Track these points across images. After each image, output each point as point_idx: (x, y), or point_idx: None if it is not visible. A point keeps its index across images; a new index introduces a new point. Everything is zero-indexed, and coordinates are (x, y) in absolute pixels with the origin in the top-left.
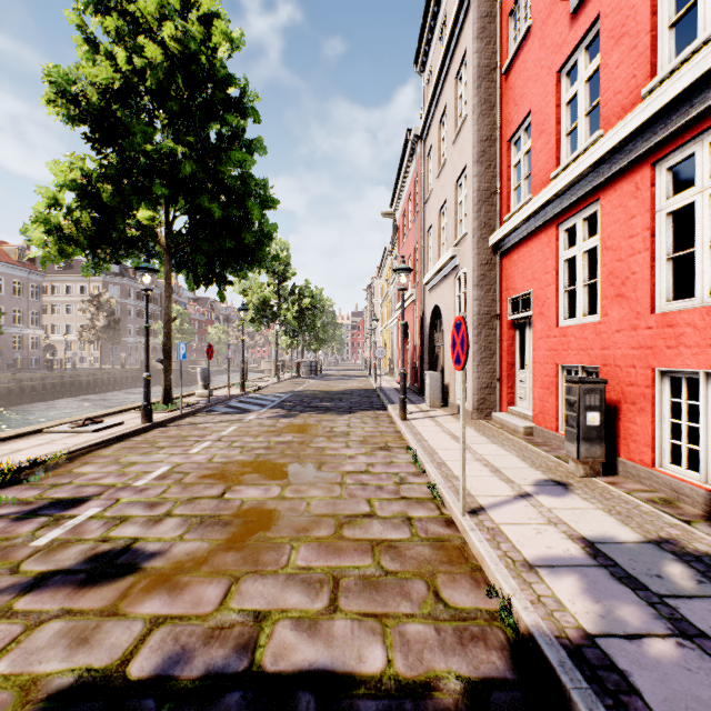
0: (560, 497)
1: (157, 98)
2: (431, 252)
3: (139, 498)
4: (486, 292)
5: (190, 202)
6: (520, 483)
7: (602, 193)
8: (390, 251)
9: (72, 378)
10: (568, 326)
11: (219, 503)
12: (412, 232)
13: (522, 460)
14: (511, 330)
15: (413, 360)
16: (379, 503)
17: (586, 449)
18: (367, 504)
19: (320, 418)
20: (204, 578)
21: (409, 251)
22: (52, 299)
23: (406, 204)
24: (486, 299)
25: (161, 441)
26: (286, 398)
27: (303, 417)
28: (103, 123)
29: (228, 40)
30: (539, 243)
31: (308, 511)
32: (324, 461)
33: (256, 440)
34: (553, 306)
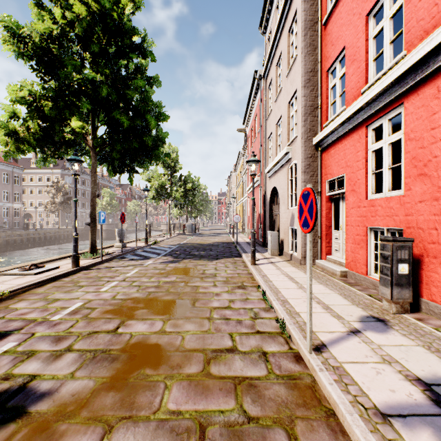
0: (384, 333)
1: (84, 43)
2: (270, 152)
3: (50, 332)
4: (310, 177)
5: (107, 116)
6: (348, 320)
7: (406, 98)
8: (242, 154)
9: (40, 234)
10: (375, 198)
11: (112, 338)
12: (258, 140)
13: (344, 298)
14: (328, 203)
15: (258, 223)
16: (239, 338)
17: (397, 292)
18: (229, 339)
19: (196, 263)
20: (81, 426)
21: (255, 152)
22: (29, 185)
23: (253, 122)
24: (310, 181)
25: (82, 281)
26: (174, 248)
27: (185, 262)
28: (44, 58)
29: (132, 2)
30: (351, 140)
31: (182, 346)
32: (198, 298)
33: (149, 280)
34: (363, 184)
